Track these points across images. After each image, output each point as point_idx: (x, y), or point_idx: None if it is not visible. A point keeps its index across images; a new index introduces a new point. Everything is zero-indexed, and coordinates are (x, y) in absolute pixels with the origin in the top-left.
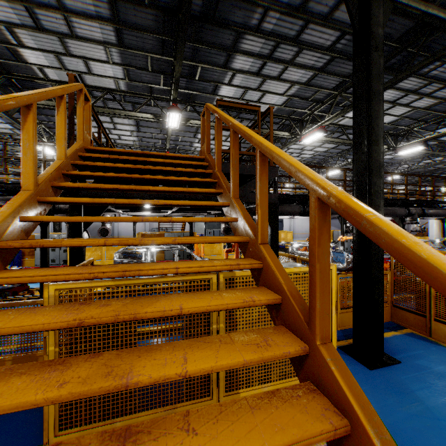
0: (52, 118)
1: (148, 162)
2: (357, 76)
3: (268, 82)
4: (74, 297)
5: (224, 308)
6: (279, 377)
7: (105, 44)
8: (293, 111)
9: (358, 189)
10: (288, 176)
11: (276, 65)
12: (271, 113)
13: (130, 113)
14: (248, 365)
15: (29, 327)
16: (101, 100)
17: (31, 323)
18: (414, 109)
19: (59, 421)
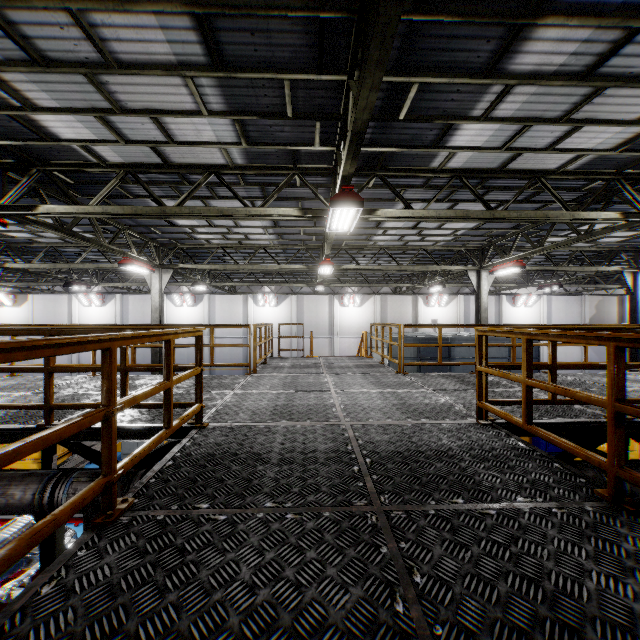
0: (140, 220)
1: None
2: None
3: (606, 94)
4: None
5: None
6: None
7: (182, 69)
8: (639, 158)
9: None
10: None
11: None
12: None
13: (254, 209)
14: None
15: None
16: (205, 187)
17: None
18: None
19: None
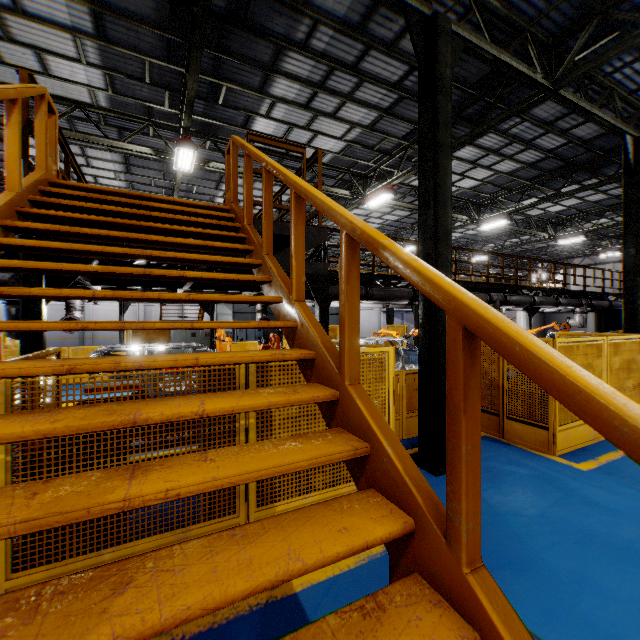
0: None
1: (148, 208)
2: (423, 122)
3: (321, 120)
4: (38, 385)
5: (249, 360)
6: (326, 485)
7: (75, 32)
8: (355, 162)
9: (424, 260)
10: None
11: (330, 97)
12: (320, 159)
13: (115, 142)
14: (273, 407)
15: (2, 371)
16: (65, 119)
17: (4, 367)
18: (496, 173)
19: (15, 561)
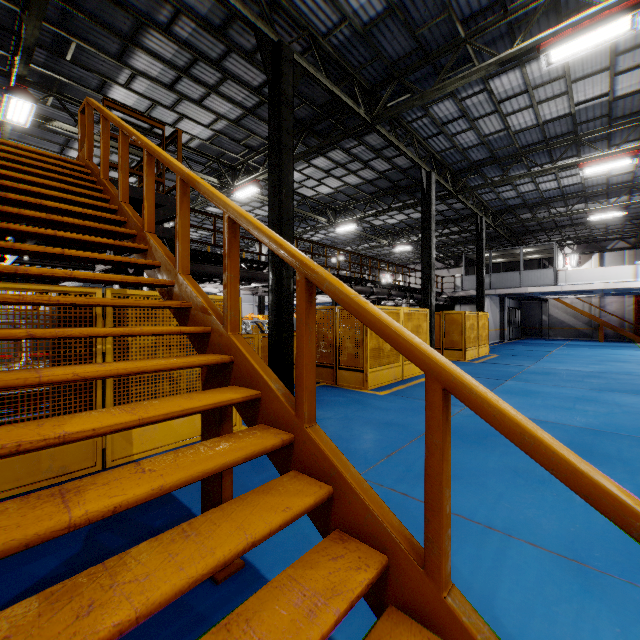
0: None
1: None
2: (271, 126)
3: (186, 104)
4: None
5: (106, 258)
6: None
7: None
8: (223, 152)
9: None
10: (212, 230)
11: (195, 85)
12: (179, 138)
13: None
14: (126, 281)
15: None
16: None
17: None
18: (346, 184)
19: None
